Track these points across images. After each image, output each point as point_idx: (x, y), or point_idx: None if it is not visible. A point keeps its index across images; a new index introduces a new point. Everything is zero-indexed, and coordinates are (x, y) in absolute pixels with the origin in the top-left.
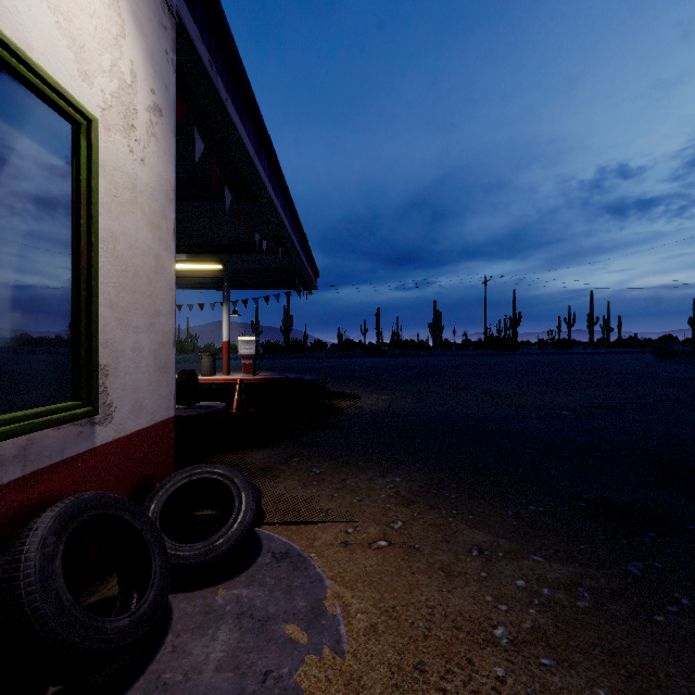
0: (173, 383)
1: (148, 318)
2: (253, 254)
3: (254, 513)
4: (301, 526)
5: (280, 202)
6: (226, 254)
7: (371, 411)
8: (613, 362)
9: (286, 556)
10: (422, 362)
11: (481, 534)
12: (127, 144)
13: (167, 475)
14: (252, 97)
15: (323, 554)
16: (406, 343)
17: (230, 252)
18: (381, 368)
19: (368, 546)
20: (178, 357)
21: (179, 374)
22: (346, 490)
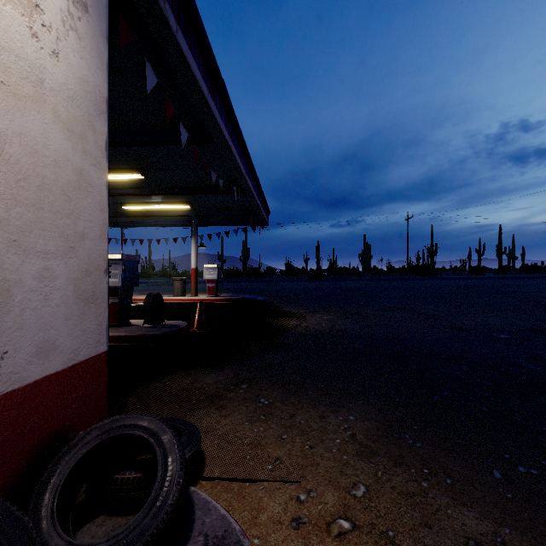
0: (104, 315)
1: (64, 241)
2: (215, 195)
3: (181, 487)
4: (244, 484)
5: (235, 145)
6: (192, 196)
7: (316, 331)
8: (527, 286)
9: (221, 544)
10: (356, 285)
11: (473, 518)
12: (27, 25)
13: (96, 418)
14: (205, 37)
15: (268, 541)
16: (341, 269)
17: (195, 193)
18: (322, 290)
19: (326, 530)
20: (161, 281)
21: (146, 297)
22: (296, 430)
